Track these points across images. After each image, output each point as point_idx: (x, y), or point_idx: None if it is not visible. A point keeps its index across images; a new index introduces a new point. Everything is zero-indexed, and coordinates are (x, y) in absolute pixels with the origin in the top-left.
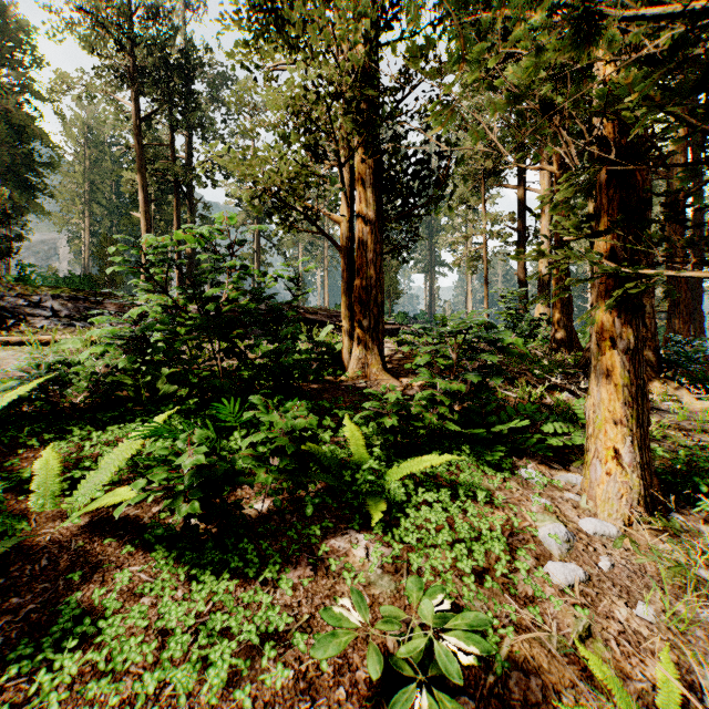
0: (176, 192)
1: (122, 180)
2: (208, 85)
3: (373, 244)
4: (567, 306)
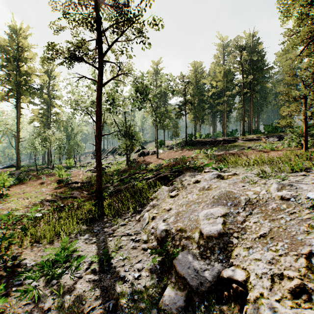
0: None
1: None
2: None
3: None
4: None
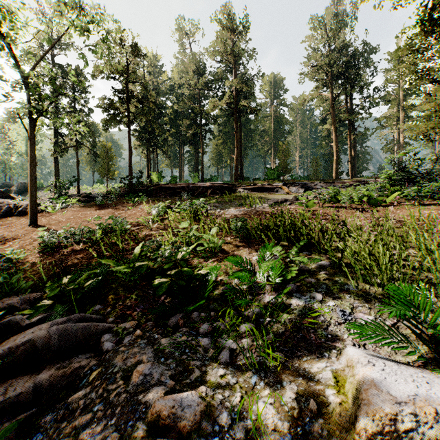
0: (349, 127)
1: (323, 130)
2: (365, 61)
3: None
4: None
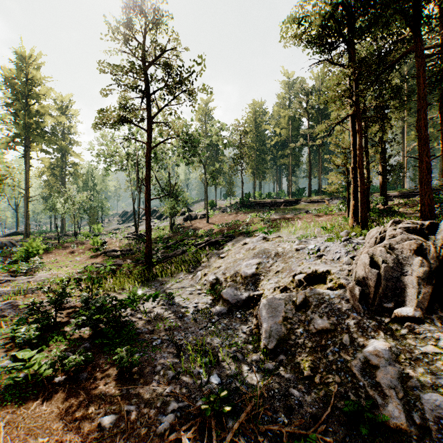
0: None
1: None
2: None
3: (381, 184)
4: None
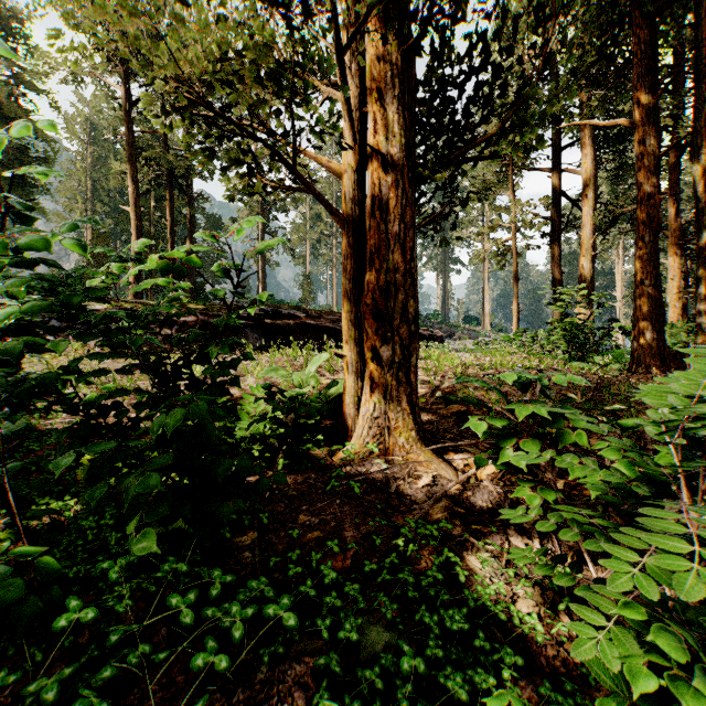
0: (170, 183)
1: (112, 171)
2: None
3: (400, 207)
4: (657, 310)
